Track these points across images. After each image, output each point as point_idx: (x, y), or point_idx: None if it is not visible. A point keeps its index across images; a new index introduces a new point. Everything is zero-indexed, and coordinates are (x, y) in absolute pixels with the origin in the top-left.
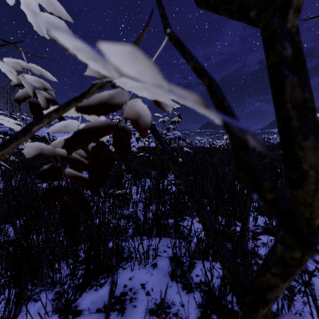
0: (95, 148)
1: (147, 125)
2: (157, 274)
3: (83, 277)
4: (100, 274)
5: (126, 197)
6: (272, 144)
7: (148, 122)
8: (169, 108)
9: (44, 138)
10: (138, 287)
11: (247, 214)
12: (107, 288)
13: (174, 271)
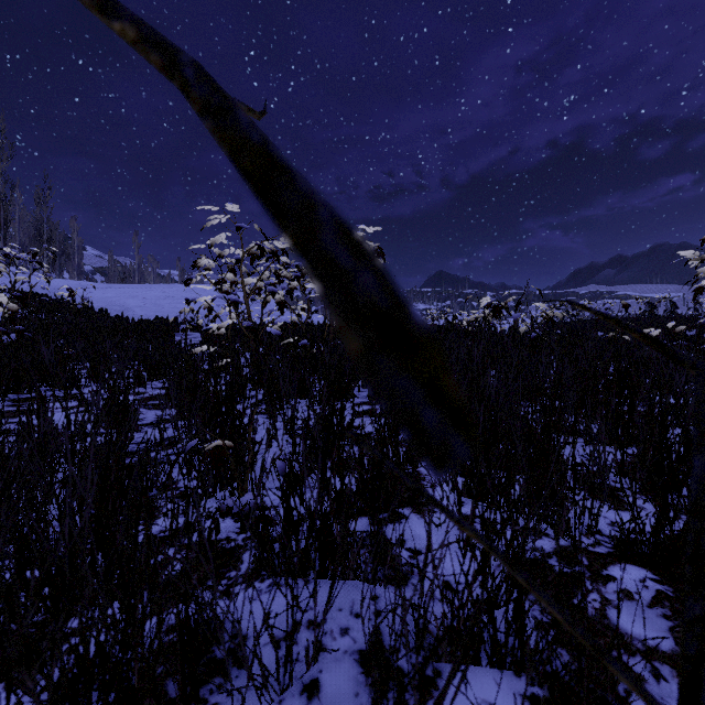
0: None
1: None
2: None
3: None
4: None
5: (240, 456)
6: (578, 320)
7: None
8: None
9: (62, 303)
10: None
11: None
12: None
13: None
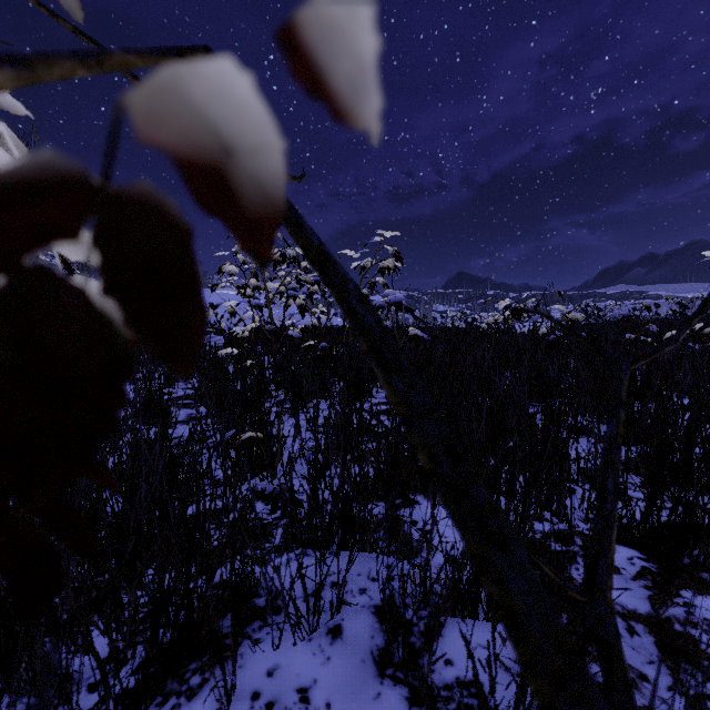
0: (7, 299)
1: (273, 204)
2: (343, 660)
3: (139, 676)
4: (191, 660)
5: (269, 447)
6: (605, 322)
7: (273, 185)
8: (367, 110)
9: None
10: (290, 700)
11: (610, 521)
12: (208, 703)
13: (388, 650)
